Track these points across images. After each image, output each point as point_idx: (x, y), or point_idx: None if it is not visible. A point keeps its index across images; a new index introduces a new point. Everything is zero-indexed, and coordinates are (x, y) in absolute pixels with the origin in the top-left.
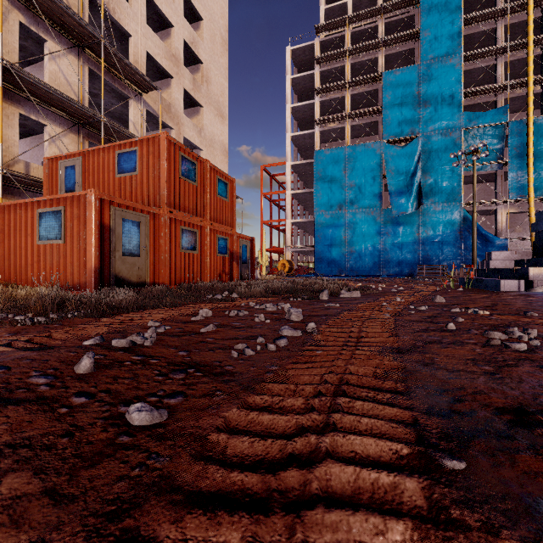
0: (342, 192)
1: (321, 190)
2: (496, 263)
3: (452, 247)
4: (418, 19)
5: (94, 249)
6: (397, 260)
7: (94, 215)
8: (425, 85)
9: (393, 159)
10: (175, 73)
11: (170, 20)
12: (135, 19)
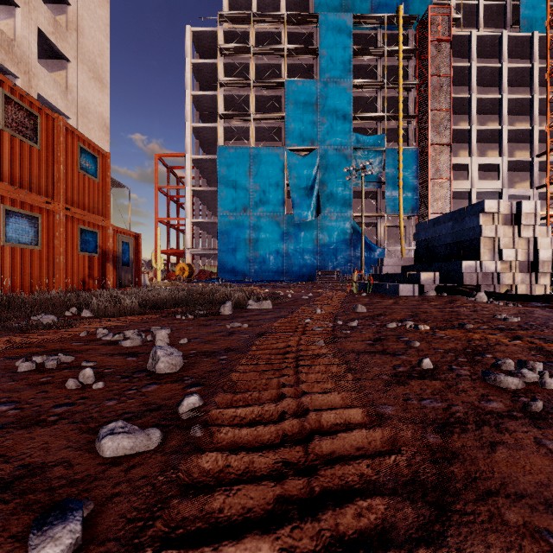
0: (247, 193)
1: (225, 189)
2: (387, 268)
3: (345, 254)
4: (317, 37)
5: None
6: (299, 265)
7: None
8: (323, 101)
9: (295, 167)
10: (21, 0)
11: None
12: None
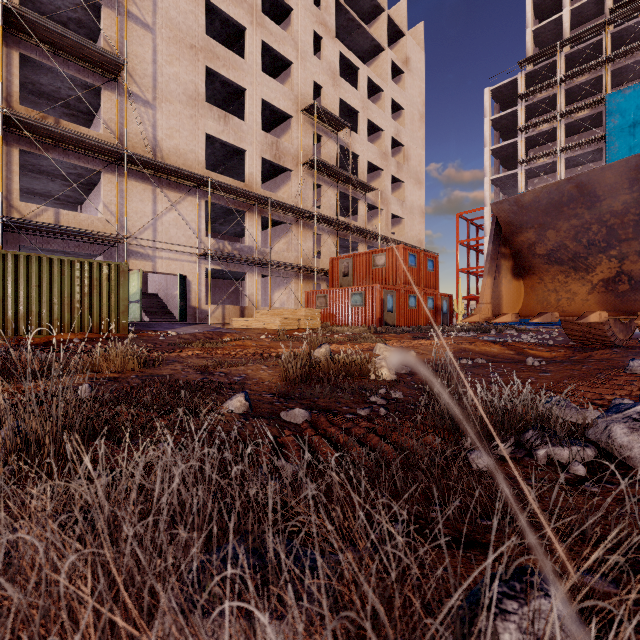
0: None
1: None
2: None
3: None
4: None
5: (379, 310)
6: None
7: (379, 295)
8: None
9: None
10: (385, 166)
11: (381, 128)
12: (361, 143)
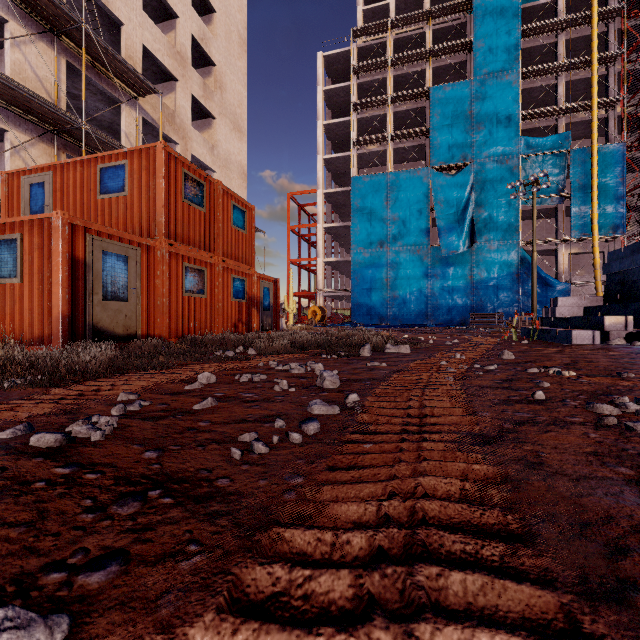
0: (383, 226)
1: (359, 224)
2: (563, 310)
3: (509, 292)
4: (471, 27)
5: (62, 290)
6: (447, 306)
7: (62, 246)
8: (478, 104)
9: (442, 189)
10: (180, 75)
11: (174, 9)
12: (128, 4)
